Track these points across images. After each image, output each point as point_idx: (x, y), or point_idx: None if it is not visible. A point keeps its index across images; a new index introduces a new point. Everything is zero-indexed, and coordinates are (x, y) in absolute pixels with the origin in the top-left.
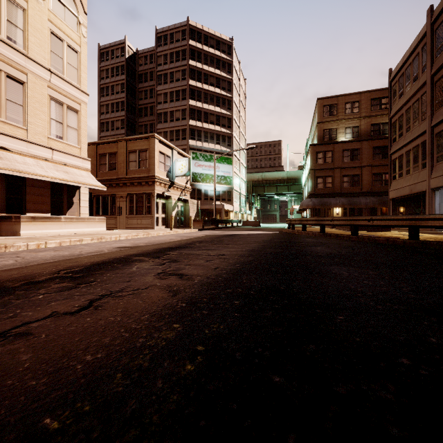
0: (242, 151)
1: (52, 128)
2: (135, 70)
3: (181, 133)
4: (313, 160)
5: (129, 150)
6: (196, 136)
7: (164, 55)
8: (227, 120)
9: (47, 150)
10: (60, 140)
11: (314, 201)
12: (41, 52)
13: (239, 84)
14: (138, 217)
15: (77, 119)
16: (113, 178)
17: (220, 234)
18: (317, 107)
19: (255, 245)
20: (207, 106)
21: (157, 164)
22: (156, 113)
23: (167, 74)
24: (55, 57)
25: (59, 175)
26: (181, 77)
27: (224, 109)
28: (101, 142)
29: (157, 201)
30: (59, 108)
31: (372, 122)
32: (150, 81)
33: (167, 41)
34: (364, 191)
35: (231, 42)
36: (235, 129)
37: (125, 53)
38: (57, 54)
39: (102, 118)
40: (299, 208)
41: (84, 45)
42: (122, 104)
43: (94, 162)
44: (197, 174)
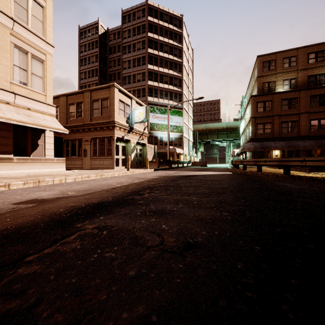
0: (190, 107)
1: (15, 74)
2: (106, 44)
3: (142, 91)
4: (254, 109)
5: (93, 99)
6: (154, 94)
7: (128, 30)
8: (178, 80)
9: (9, 94)
10: (24, 86)
11: (255, 145)
12: (3, 1)
13: (188, 52)
14: (101, 158)
15: (42, 68)
16: (79, 124)
17: (174, 175)
18: (257, 64)
19: (232, 197)
20: (162, 70)
21: (117, 111)
22: (122, 77)
23: (131, 45)
24: (19, 7)
25: (19, 117)
26: (142, 47)
27: (176, 71)
28: (70, 93)
29: (117, 144)
30: (23, 56)
31: (308, 73)
32: (118, 52)
33: (131, 18)
34: (302, 135)
35: (182, 17)
36: (185, 88)
37: (98, 31)
38: (21, 5)
39: (81, 82)
40: (241, 150)
41: (50, 1)
42: (96, 71)
43: (64, 111)
44: (154, 124)
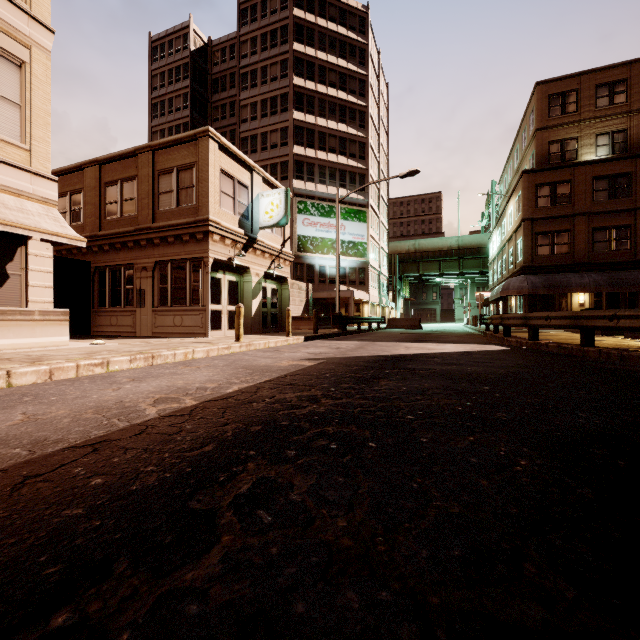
0: (383, 203)
1: None
2: (206, 72)
3: (280, 169)
4: (530, 202)
5: (158, 170)
6: (306, 174)
7: (251, 38)
8: (358, 145)
9: None
10: None
11: (534, 281)
12: None
13: (378, 88)
14: (176, 311)
15: (18, 80)
16: (128, 229)
17: (358, 355)
18: (535, 101)
19: None
20: (324, 123)
21: (215, 195)
22: (238, 139)
23: (257, 70)
24: None
25: None
26: (280, 74)
27: (353, 126)
28: (107, 157)
29: (217, 277)
30: None
31: None
32: (230, 89)
33: (257, 14)
34: None
35: (365, 12)
36: (372, 163)
37: (190, 43)
38: None
39: None
40: (500, 294)
41: None
42: (185, 127)
43: (95, 200)
44: (307, 239)
